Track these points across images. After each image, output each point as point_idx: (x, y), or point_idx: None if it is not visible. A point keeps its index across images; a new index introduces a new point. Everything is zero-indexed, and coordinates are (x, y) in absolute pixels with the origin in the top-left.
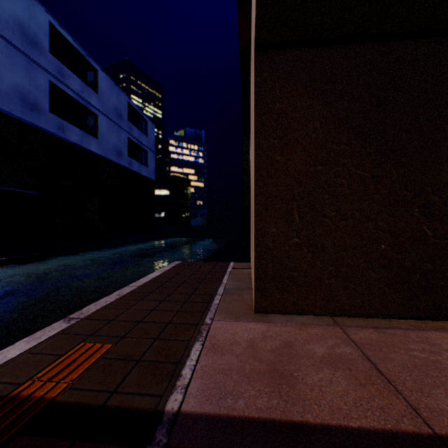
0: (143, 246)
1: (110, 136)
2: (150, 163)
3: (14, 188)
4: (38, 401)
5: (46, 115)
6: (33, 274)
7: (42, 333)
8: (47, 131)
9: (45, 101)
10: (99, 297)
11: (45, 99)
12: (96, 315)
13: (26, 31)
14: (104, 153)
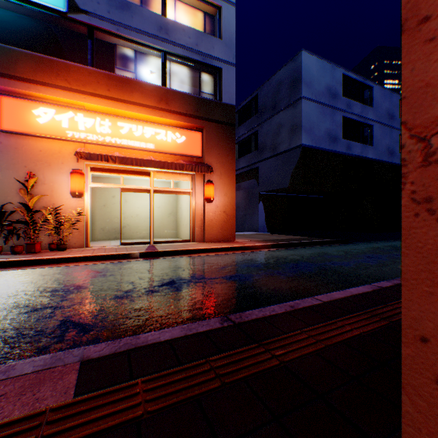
0: None
1: (382, 139)
2: None
3: (311, 195)
4: None
5: (339, 142)
6: (362, 250)
7: None
8: (340, 153)
9: (339, 132)
10: None
11: (339, 131)
12: None
13: (330, 91)
14: (377, 157)
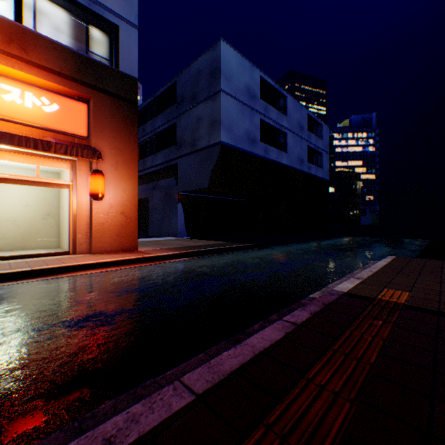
0: (330, 242)
1: (294, 148)
2: (324, 164)
3: (233, 198)
4: (395, 302)
5: (258, 145)
6: (277, 255)
7: (350, 281)
8: (259, 156)
9: (258, 135)
10: (344, 273)
11: (257, 133)
12: (371, 279)
13: (249, 91)
14: (290, 163)
